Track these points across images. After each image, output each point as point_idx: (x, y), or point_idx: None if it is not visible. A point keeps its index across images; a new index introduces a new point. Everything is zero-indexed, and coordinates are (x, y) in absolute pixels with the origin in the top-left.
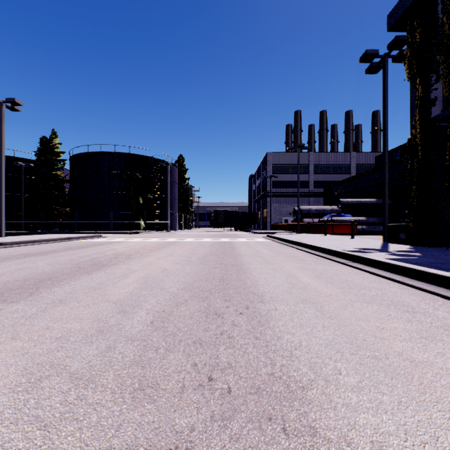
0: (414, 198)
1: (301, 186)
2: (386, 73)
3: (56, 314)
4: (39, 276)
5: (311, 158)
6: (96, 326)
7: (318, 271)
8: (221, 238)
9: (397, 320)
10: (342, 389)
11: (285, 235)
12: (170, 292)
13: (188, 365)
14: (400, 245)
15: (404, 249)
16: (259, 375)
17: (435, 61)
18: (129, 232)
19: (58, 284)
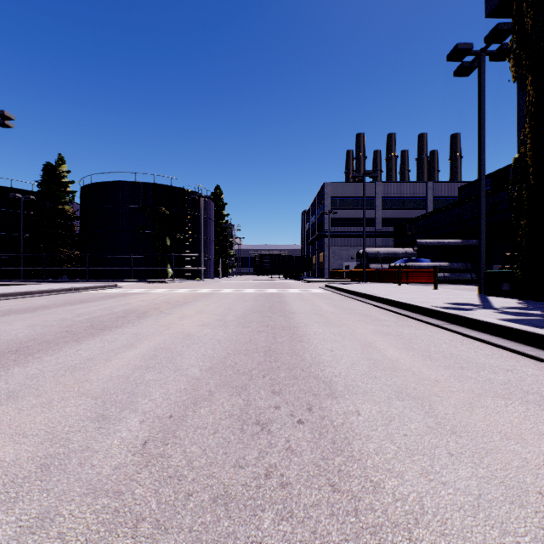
0: (523, 237)
1: (367, 224)
2: (482, 74)
3: None
4: (3, 346)
5: (378, 190)
6: (43, 454)
7: (406, 338)
8: (268, 289)
9: None
10: None
11: (349, 284)
12: (188, 376)
13: None
14: (504, 299)
15: (514, 305)
16: None
17: None
18: (153, 281)
19: (23, 360)
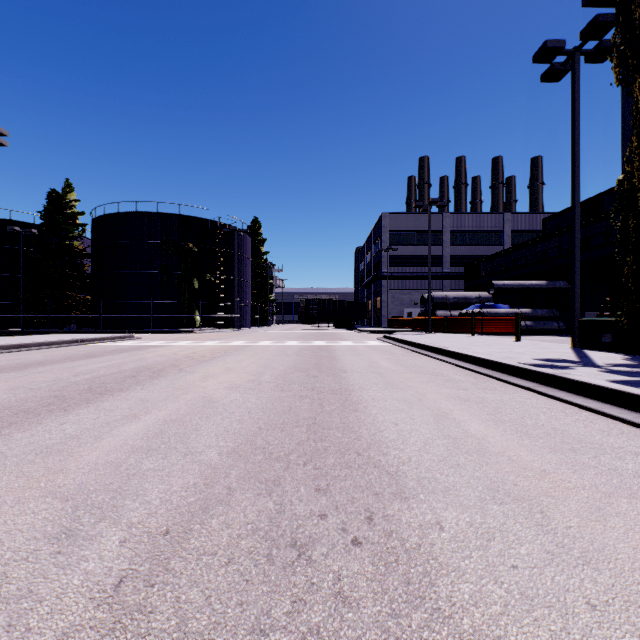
0: (629, 277)
1: (432, 263)
2: (576, 78)
3: None
4: None
5: (446, 222)
6: None
7: (491, 406)
8: (314, 341)
9: None
10: None
11: (412, 335)
12: (202, 464)
13: None
14: (606, 354)
15: (622, 362)
16: None
17: None
18: (178, 331)
19: None
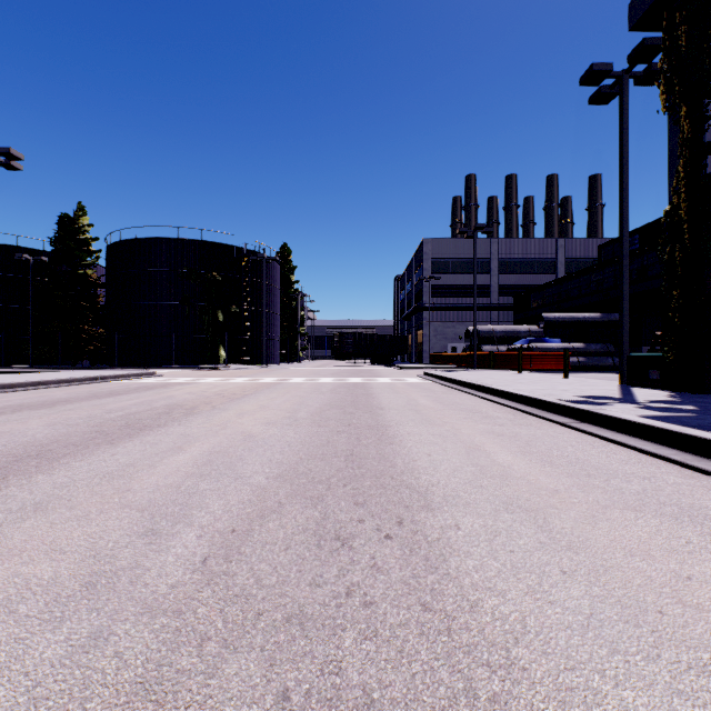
0: (676, 311)
1: (479, 294)
2: (625, 103)
3: (15, 539)
4: (19, 450)
5: (493, 249)
6: (86, 572)
7: (522, 440)
8: (350, 378)
9: (710, 554)
10: None
11: (454, 372)
12: (252, 486)
13: (267, 697)
14: (652, 391)
15: (663, 399)
16: None
17: None
18: (201, 367)
19: (47, 467)
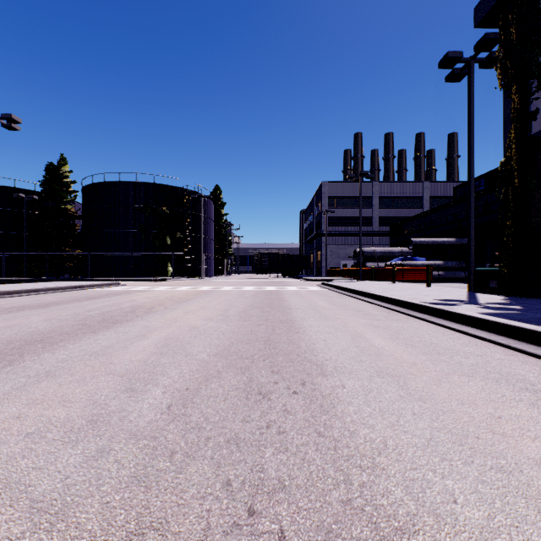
0: (509, 236)
1: (364, 223)
2: (472, 81)
3: (36, 394)
4: (28, 337)
5: (375, 189)
6: (89, 414)
7: (393, 330)
8: (266, 287)
9: (516, 403)
10: (464, 534)
11: (345, 282)
12: (198, 360)
13: (216, 484)
14: (491, 296)
15: (498, 301)
16: (329, 503)
17: (536, 63)
18: (154, 279)
19: (50, 348)
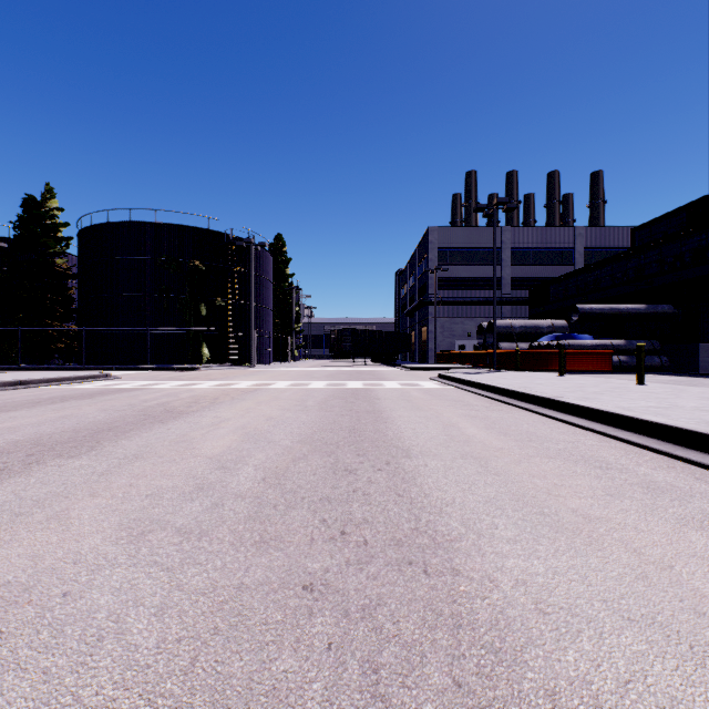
0: None
1: (489, 287)
2: None
3: None
4: None
5: (505, 237)
6: None
7: None
8: (348, 382)
9: None
10: None
11: (478, 374)
12: None
13: None
14: None
15: None
16: None
17: None
18: (177, 367)
19: None
